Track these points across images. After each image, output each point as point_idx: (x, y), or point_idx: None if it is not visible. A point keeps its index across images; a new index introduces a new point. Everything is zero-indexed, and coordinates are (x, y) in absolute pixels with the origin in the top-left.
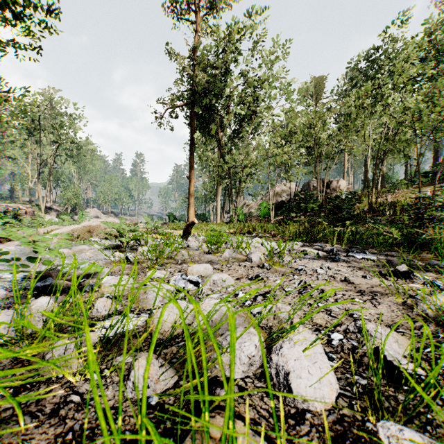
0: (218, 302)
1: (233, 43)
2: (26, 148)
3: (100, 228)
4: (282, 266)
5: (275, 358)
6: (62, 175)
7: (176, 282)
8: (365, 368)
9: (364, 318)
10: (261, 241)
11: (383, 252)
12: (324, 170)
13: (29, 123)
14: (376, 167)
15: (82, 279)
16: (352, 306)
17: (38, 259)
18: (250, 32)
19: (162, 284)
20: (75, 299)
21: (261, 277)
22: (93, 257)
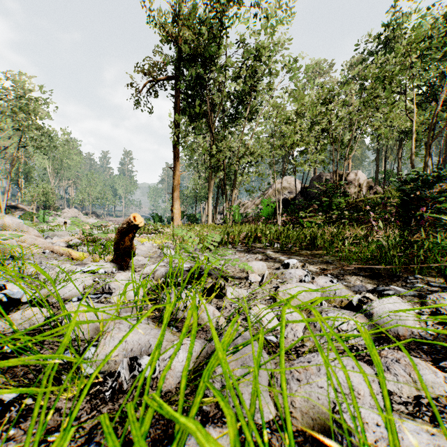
0: None
1: None
2: None
3: None
4: None
5: None
6: (32, 170)
7: None
8: None
9: None
10: (331, 284)
11: None
12: (339, 160)
13: None
14: (428, 147)
15: None
16: None
17: None
18: None
19: None
20: None
21: None
22: None
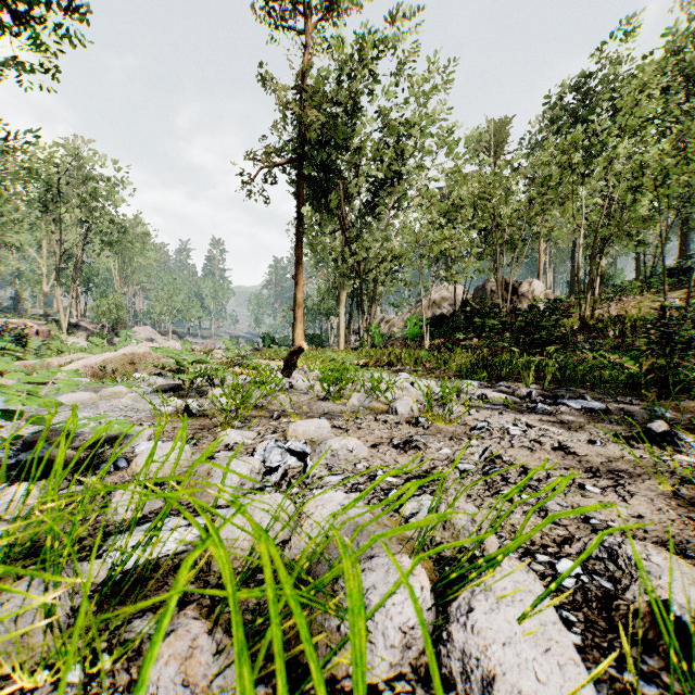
0: (338, 510)
1: (365, 64)
2: (37, 230)
3: (150, 358)
4: (449, 421)
5: (460, 635)
6: (95, 274)
7: (266, 452)
8: (644, 650)
9: (611, 527)
10: (411, 379)
11: (614, 398)
12: (508, 265)
13: (43, 191)
14: (592, 260)
15: (101, 447)
16: (583, 500)
17: (17, 413)
18: (391, 48)
19: (240, 457)
20: (82, 486)
21: (416, 443)
22: (132, 406)
